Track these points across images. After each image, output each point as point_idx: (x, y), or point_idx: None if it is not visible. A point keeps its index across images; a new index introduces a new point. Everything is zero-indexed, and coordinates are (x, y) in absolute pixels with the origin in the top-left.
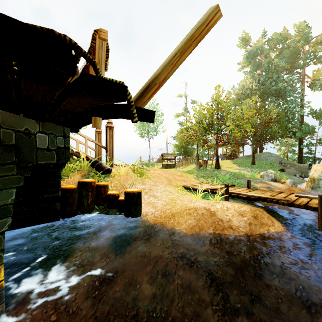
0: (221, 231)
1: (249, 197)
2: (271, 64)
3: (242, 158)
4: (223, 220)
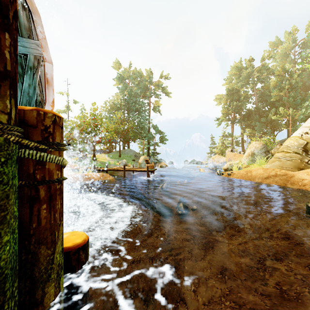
0: (89, 181)
1: (104, 170)
2: (133, 90)
3: (114, 152)
4: (91, 177)
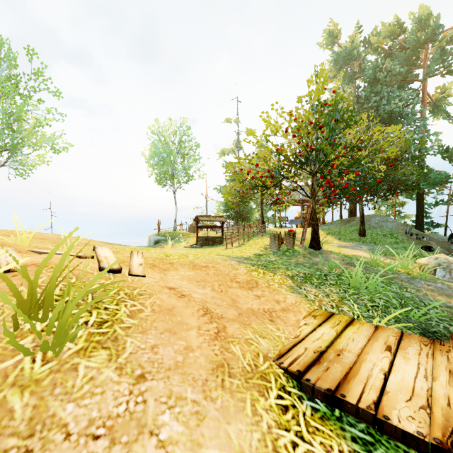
0: None
1: None
2: (379, 69)
3: (334, 224)
4: None
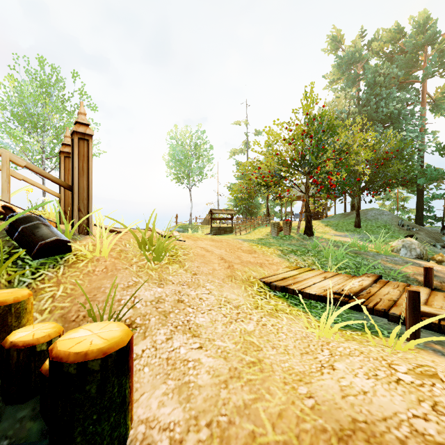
0: None
1: None
2: (379, 73)
3: (335, 217)
4: None
